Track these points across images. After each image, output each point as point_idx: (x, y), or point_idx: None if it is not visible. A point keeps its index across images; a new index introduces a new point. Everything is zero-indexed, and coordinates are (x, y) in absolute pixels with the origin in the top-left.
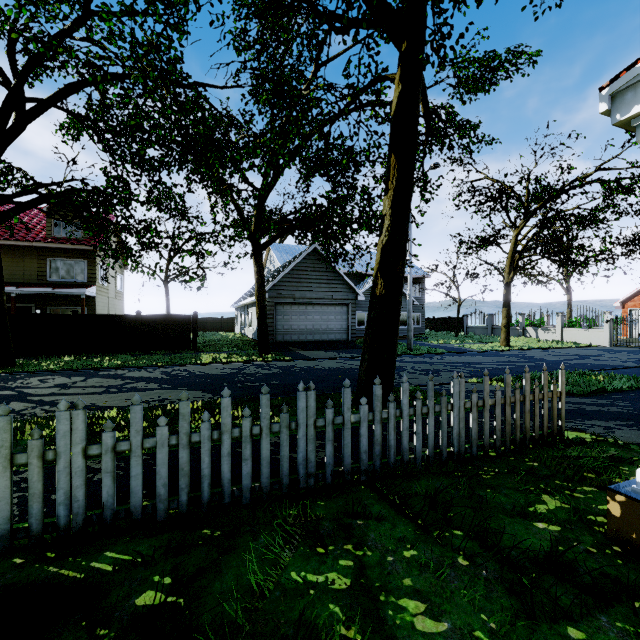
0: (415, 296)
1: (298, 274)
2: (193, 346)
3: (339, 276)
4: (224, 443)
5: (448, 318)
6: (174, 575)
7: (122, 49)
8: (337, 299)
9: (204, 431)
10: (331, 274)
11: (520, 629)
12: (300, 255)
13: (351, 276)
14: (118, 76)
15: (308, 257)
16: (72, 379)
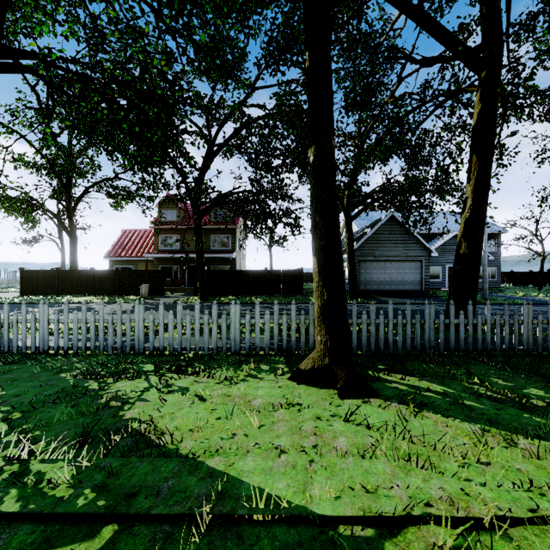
0: (489, 251)
1: (377, 237)
2: (300, 292)
3: (413, 237)
4: (389, 325)
5: (530, 272)
6: (386, 365)
7: (284, 114)
8: (411, 256)
9: (381, 319)
10: (406, 236)
11: (549, 389)
12: (379, 222)
13: (421, 235)
14: (276, 127)
15: (386, 223)
16: (246, 307)
